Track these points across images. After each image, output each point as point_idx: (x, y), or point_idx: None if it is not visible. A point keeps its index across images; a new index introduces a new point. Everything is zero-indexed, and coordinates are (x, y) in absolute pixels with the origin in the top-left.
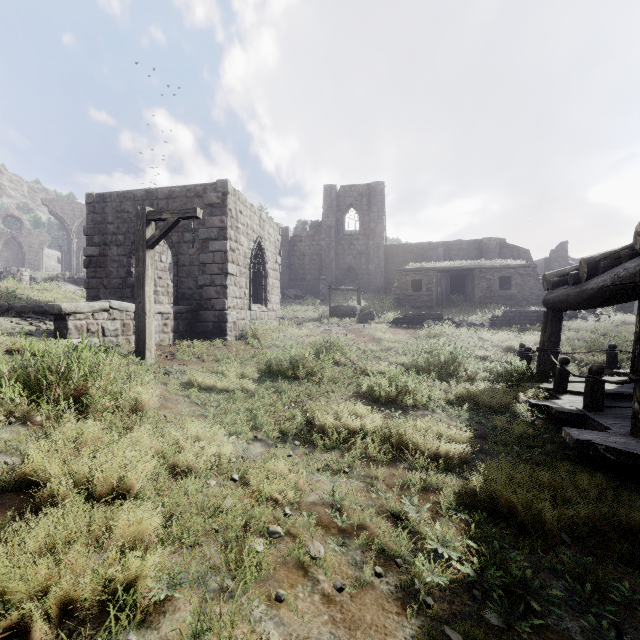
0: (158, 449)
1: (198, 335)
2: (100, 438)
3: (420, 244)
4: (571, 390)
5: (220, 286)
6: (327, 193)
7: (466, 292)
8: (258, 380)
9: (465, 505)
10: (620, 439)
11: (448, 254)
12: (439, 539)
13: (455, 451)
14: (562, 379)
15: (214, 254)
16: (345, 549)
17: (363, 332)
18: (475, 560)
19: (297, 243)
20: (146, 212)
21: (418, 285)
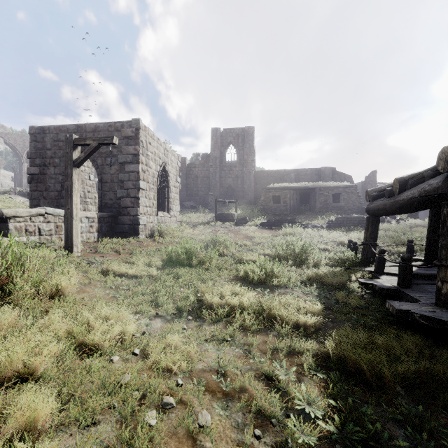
0: (69, 330)
1: (117, 234)
2: (15, 322)
3: (278, 171)
4: (387, 272)
5: (134, 198)
6: (214, 133)
7: (310, 204)
8: (161, 268)
9: (322, 365)
10: (429, 308)
11: (297, 178)
12: (305, 398)
13: (311, 321)
14: (380, 264)
15: (129, 174)
16: (229, 412)
17: (239, 232)
18: (336, 417)
19: (192, 169)
20: (73, 139)
21: (277, 199)
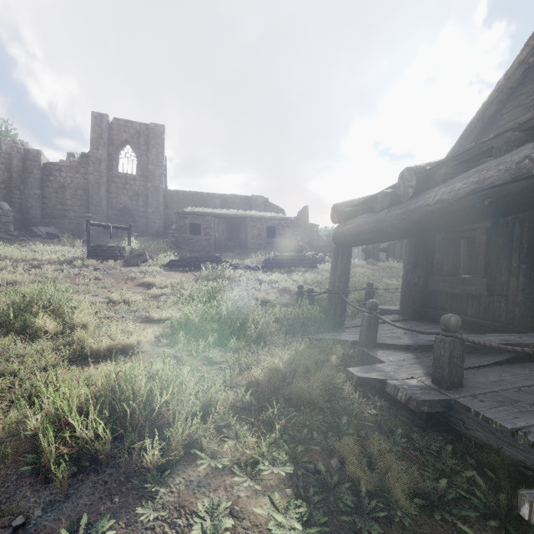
0: None
1: None
2: None
3: (199, 193)
4: (381, 342)
5: None
6: (96, 121)
7: (240, 238)
8: None
9: None
10: None
11: (224, 206)
12: None
13: None
14: (372, 329)
15: None
16: None
17: (128, 276)
18: None
19: (54, 172)
20: None
21: (197, 231)
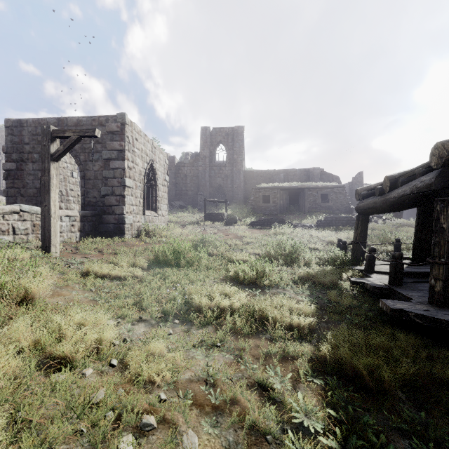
0: (35, 339)
1: (101, 234)
2: None
3: (268, 171)
4: (377, 270)
5: (119, 196)
6: (203, 132)
7: (299, 204)
8: (147, 268)
9: (318, 370)
10: (423, 307)
11: (287, 178)
12: (303, 409)
13: (305, 322)
14: (371, 263)
15: (114, 171)
16: (218, 429)
17: (229, 231)
18: (337, 430)
19: (181, 168)
20: (51, 130)
21: (267, 199)
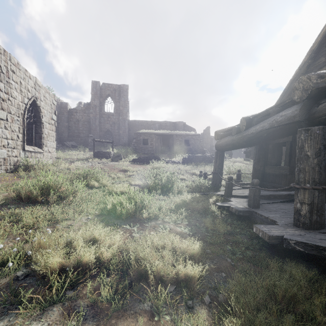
0: None
1: None
2: None
3: (147, 121)
4: (234, 195)
5: None
6: (94, 85)
7: (170, 146)
8: (0, 208)
9: None
10: (294, 231)
11: (160, 128)
12: None
13: (195, 272)
14: (229, 189)
15: None
16: None
17: (114, 166)
18: None
19: (74, 113)
20: None
21: (146, 142)
